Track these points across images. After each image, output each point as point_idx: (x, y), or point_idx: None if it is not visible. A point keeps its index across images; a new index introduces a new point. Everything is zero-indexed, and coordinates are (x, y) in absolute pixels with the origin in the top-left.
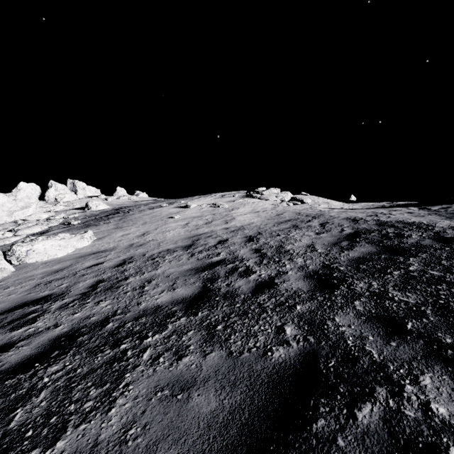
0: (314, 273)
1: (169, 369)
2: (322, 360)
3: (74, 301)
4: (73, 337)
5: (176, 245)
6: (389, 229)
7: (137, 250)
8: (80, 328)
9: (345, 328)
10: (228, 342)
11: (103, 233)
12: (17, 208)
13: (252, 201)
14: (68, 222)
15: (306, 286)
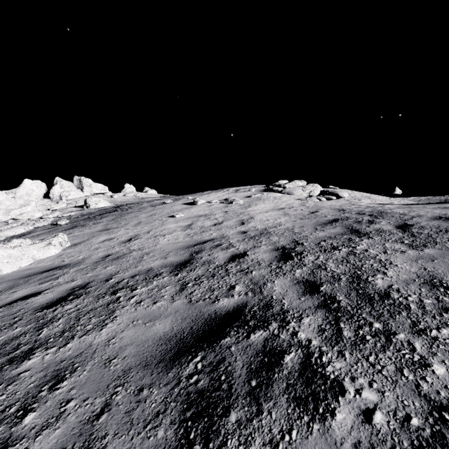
0: None
1: None
2: None
3: None
4: None
5: (164, 262)
6: None
7: (107, 267)
8: None
9: None
10: None
11: (83, 236)
12: (15, 207)
13: (272, 195)
14: (56, 222)
15: None
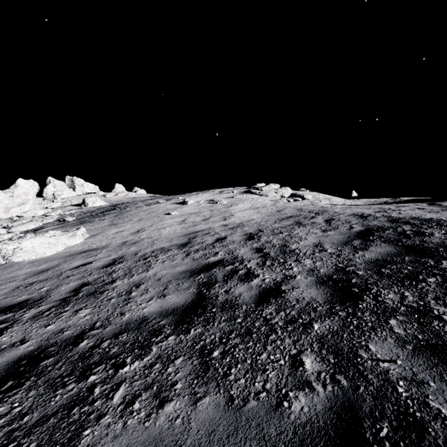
0: (328, 278)
1: (145, 424)
2: (367, 422)
3: (50, 309)
4: (36, 359)
5: (171, 243)
6: (404, 226)
7: (130, 248)
8: (48, 346)
9: (388, 364)
10: (228, 380)
11: (96, 229)
12: (14, 205)
13: (251, 197)
14: (63, 218)
15: (321, 295)
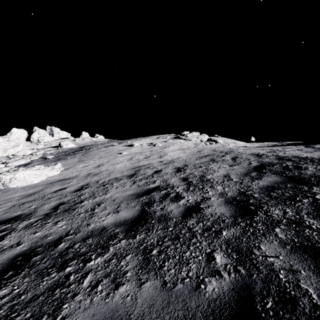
0: (233, 199)
1: (106, 300)
2: (258, 298)
3: (37, 221)
4: (28, 256)
5: (122, 174)
6: (287, 162)
7: (93, 178)
8: (37, 247)
9: (273, 259)
10: (162, 270)
11: (69, 164)
12: (10, 147)
13: (179, 141)
14: (45, 156)
15: (228, 211)
